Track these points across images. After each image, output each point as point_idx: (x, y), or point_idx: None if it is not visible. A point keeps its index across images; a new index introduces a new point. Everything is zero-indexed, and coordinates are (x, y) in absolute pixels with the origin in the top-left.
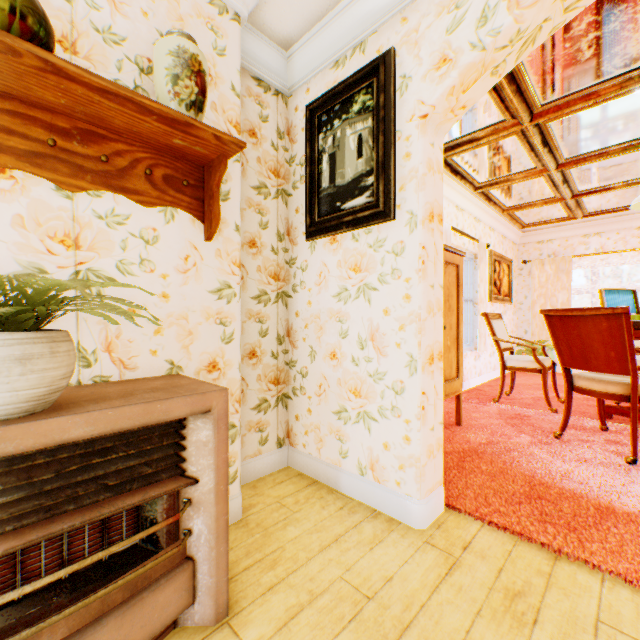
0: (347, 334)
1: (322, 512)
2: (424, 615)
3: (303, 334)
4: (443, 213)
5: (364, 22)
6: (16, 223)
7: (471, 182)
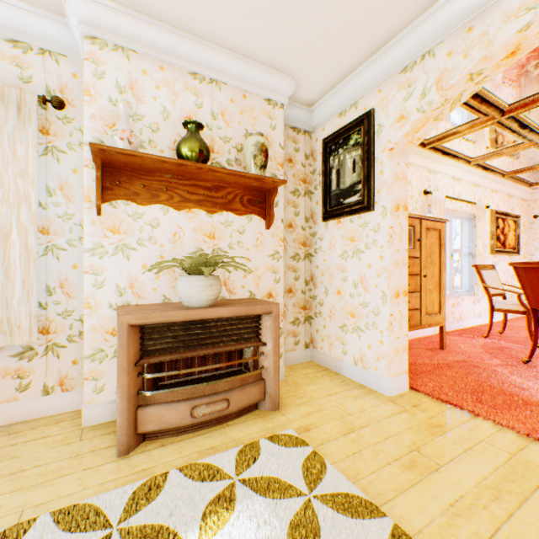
0: (346, 279)
1: (330, 382)
2: (378, 424)
3: (320, 279)
4: (438, 185)
5: (356, 92)
6: (194, 231)
7: (464, 158)
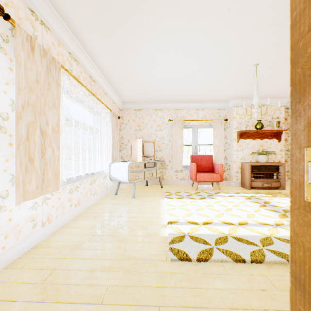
0: None
1: None
2: None
3: None
4: None
5: None
6: (257, 144)
7: None
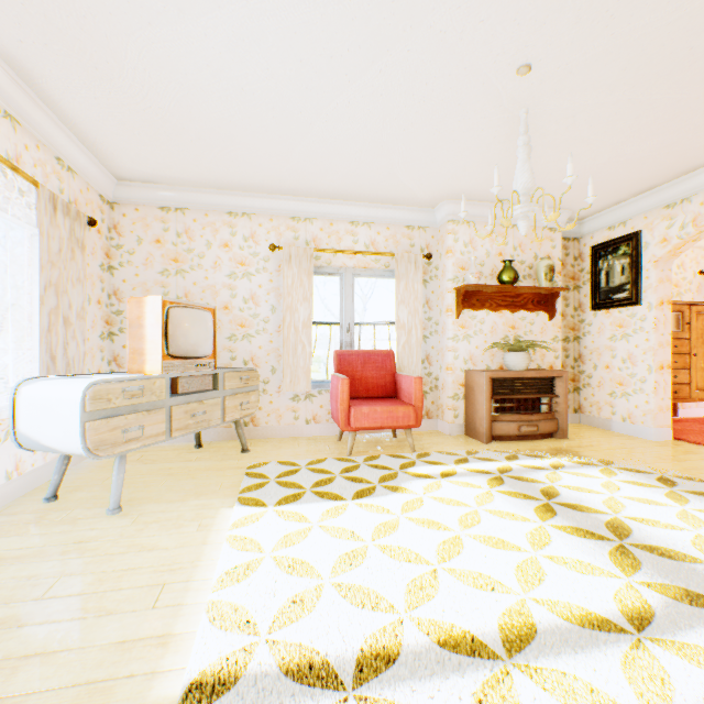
0: (615, 357)
1: (601, 433)
2: (643, 448)
3: (588, 357)
4: None
5: (624, 216)
6: (502, 324)
7: None
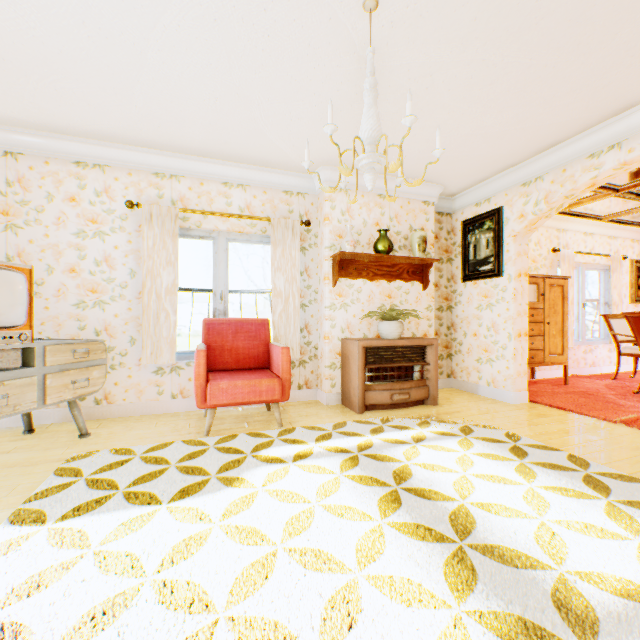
0: (481, 325)
1: (469, 397)
2: (503, 412)
3: (460, 325)
4: (568, 242)
5: (488, 192)
6: (379, 293)
7: (594, 217)
